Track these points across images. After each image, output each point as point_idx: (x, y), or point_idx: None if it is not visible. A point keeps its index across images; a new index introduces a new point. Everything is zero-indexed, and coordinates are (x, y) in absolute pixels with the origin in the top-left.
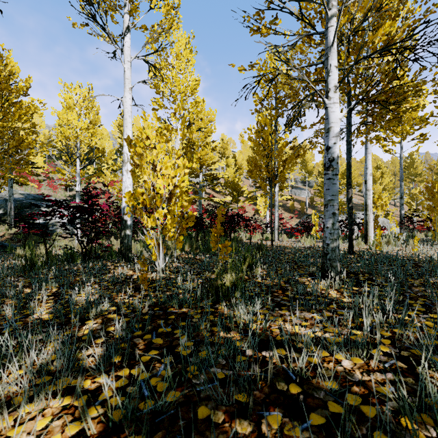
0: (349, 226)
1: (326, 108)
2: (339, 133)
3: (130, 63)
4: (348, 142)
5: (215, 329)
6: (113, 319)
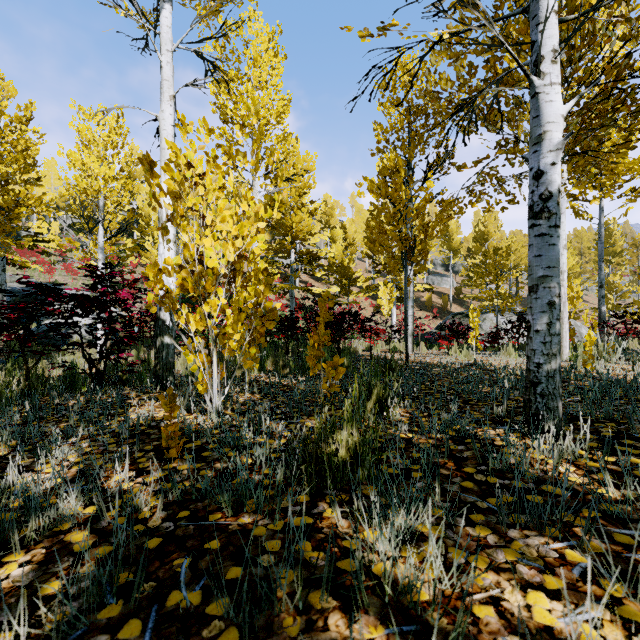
0: None
1: (534, 95)
2: (562, 142)
3: (171, 54)
4: None
5: (316, 602)
6: (73, 547)
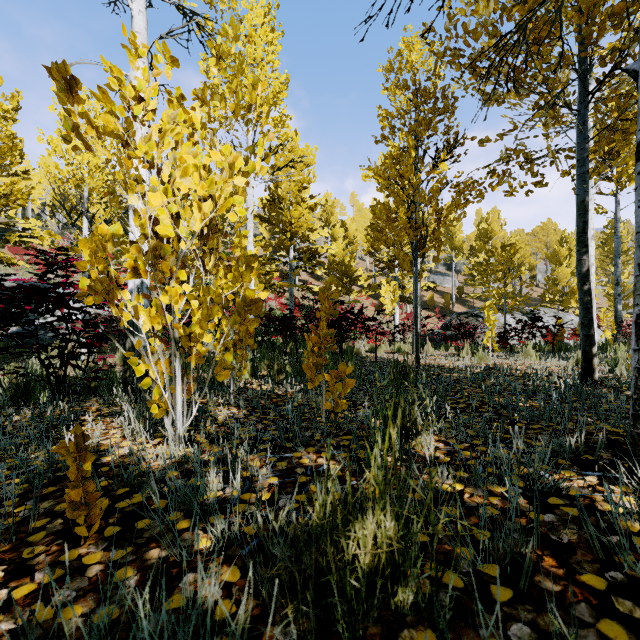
0: (584, 328)
1: None
2: None
3: (144, 1)
4: (582, 161)
5: None
6: None
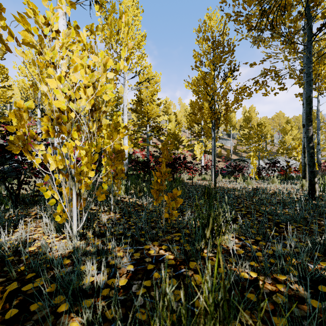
0: (310, 167)
1: None
2: None
3: None
4: (309, 74)
5: None
6: None
